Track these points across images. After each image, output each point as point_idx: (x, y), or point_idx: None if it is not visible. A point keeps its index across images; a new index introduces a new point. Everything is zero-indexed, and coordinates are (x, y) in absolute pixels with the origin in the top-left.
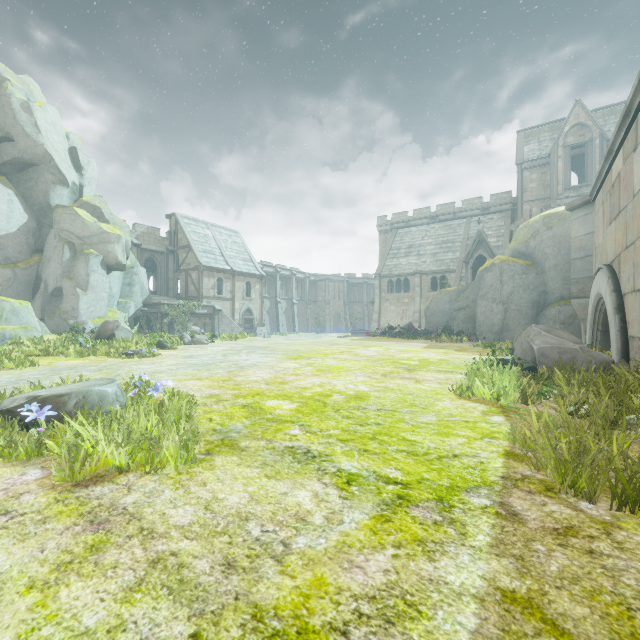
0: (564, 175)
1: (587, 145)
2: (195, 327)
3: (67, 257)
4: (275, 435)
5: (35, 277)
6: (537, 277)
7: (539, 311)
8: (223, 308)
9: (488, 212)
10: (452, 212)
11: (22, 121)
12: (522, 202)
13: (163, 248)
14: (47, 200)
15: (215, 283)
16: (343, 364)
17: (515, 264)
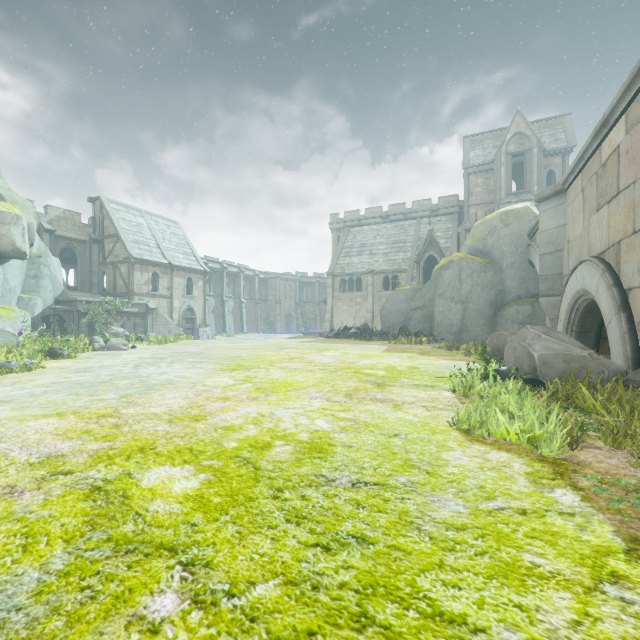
0: (506, 181)
1: (526, 154)
2: (118, 328)
3: None
4: (97, 635)
5: None
6: (495, 275)
7: (497, 311)
8: (159, 306)
9: (437, 214)
10: (403, 212)
11: None
12: (468, 205)
13: (85, 236)
14: None
15: (149, 278)
16: (293, 377)
17: (474, 261)
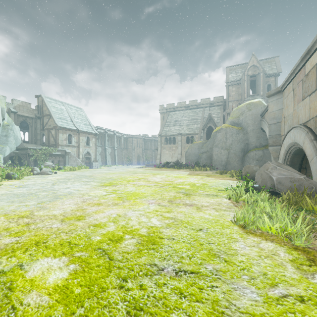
0: (247, 89)
1: (257, 76)
2: (49, 163)
3: None
4: None
5: None
6: (244, 136)
7: (245, 154)
8: (72, 151)
9: (213, 105)
10: (196, 104)
11: None
12: (228, 101)
13: (33, 115)
14: None
15: (67, 137)
16: (139, 190)
17: (233, 128)
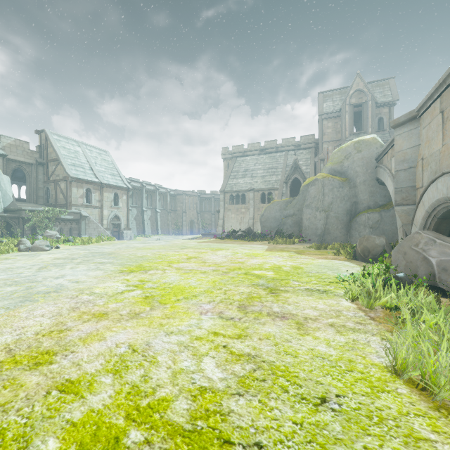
0: (349, 124)
1: (364, 105)
2: (53, 231)
3: None
4: None
5: None
6: (350, 190)
7: (351, 218)
8: (92, 215)
9: (299, 148)
10: (275, 147)
11: None
12: (322, 142)
13: (32, 160)
14: None
15: (84, 193)
16: (186, 281)
17: (334, 179)
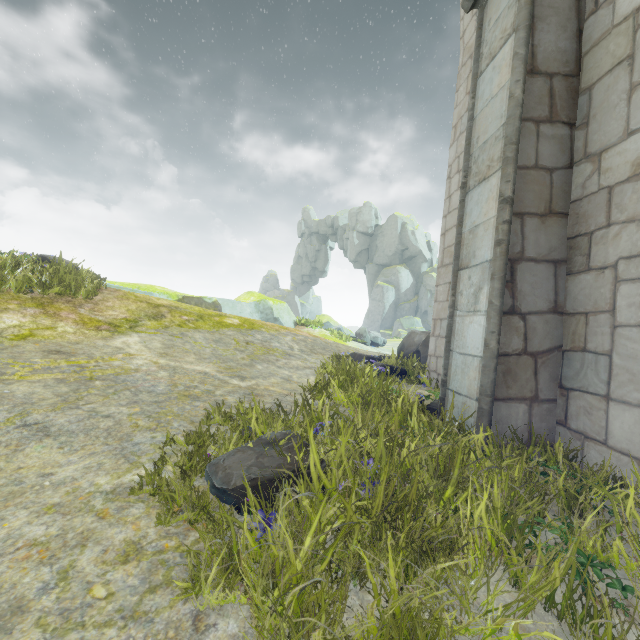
0: None
1: None
2: None
3: (429, 297)
4: None
5: (416, 306)
6: None
7: None
8: None
9: None
10: None
11: (411, 240)
12: None
13: None
14: (419, 271)
15: None
16: None
17: None
